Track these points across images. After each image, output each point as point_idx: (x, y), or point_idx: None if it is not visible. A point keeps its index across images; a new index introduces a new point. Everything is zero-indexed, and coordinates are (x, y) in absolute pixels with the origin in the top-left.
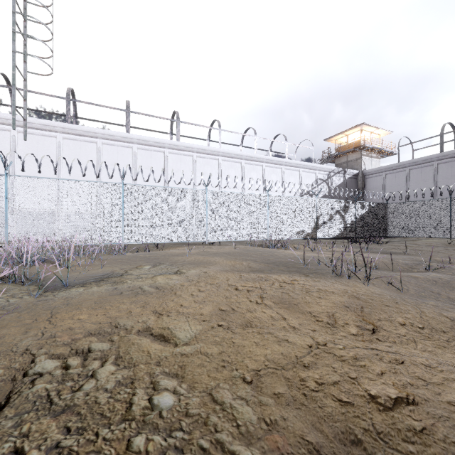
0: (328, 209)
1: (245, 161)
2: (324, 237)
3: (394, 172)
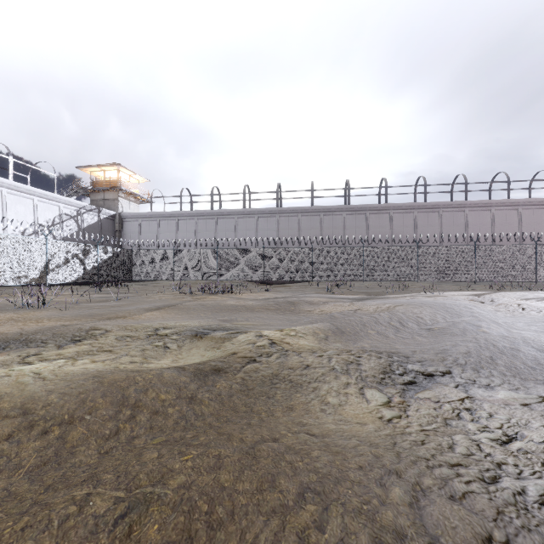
0: (63, 252)
1: None
2: (58, 282)
3: (149, 220)
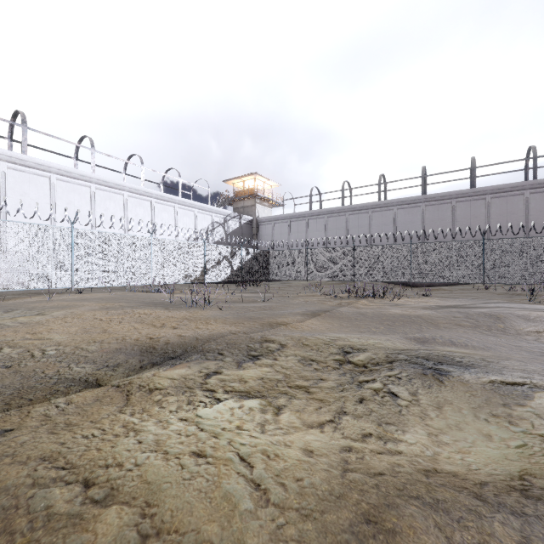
0: (216, 254)
1: (129, 193)
2: (212, 281)
3: (281, 222)
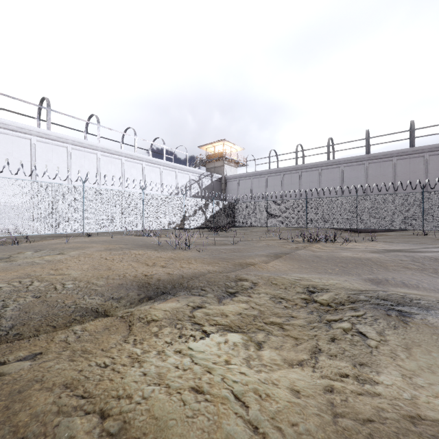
0: (193, 205)
1: (125, 158)
2: (190, 227)
3: (244, 179)
